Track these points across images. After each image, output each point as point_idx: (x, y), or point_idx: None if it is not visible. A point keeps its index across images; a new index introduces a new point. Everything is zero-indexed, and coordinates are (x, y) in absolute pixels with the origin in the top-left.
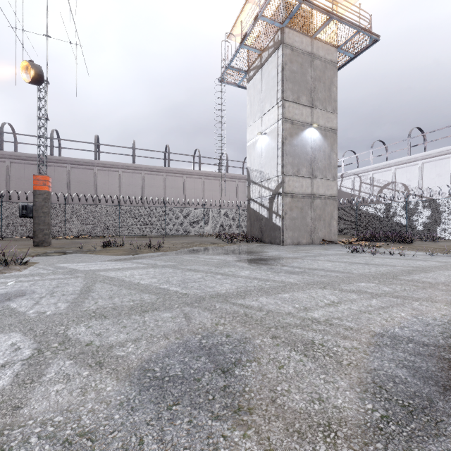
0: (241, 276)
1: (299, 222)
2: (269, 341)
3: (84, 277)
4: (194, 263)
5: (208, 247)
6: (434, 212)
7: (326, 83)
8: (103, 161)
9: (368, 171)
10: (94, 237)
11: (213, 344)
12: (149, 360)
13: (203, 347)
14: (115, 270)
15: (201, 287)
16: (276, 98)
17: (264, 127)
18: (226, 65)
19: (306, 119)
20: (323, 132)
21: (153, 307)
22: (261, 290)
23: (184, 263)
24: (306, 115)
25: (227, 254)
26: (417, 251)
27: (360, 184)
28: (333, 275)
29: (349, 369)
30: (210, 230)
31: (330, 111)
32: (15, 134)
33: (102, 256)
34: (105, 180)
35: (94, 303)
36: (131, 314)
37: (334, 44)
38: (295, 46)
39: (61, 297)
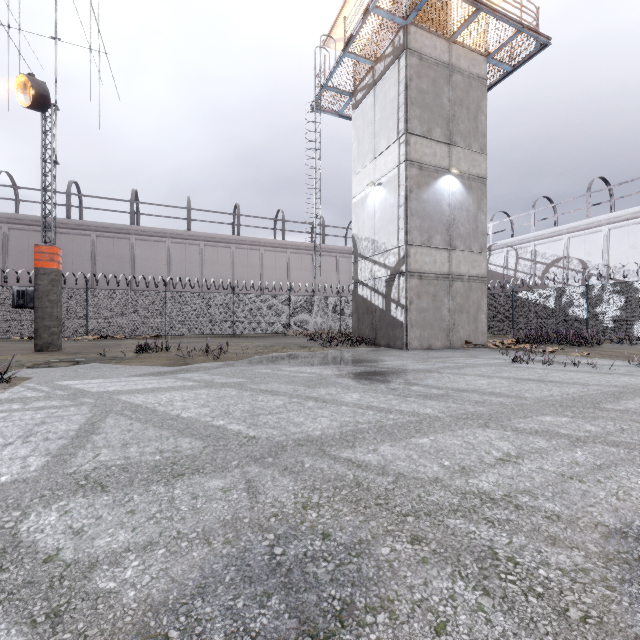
0: (346, 403)
1: (430, 315)
2: (407, 550)
3: (92, 406)
4: (272, 379)
5: (296, 353)
6: (629, 300)
7: (471, 109)
8: (144, 227)
9: (528, 241)
10: (129, 337)
11: (296, 559)
12: (160, 605)
13: (276, 565)
14: (147, 391)
15: (280, 425)
16: (397, 130)
17: (378, 174)
18: (322, 83)
19: (442, 162)
20: (466, 182)
21: (194, 466)
22: (380, 430)
23: (257, 379)
24: (442, 156)
25: (324, 365)
26: (611, 359)
27: (516, 261)
28: (495, 402)
29: (589, 636)
30: (298, 326)
31: (477, 151)
32: (17, 188)
33: (132, 367)
34: (146, 255)
35: (93, 457)
36: (151, 482)
37: (482, 51)
38: (425, 53)
39: (41, 443)
